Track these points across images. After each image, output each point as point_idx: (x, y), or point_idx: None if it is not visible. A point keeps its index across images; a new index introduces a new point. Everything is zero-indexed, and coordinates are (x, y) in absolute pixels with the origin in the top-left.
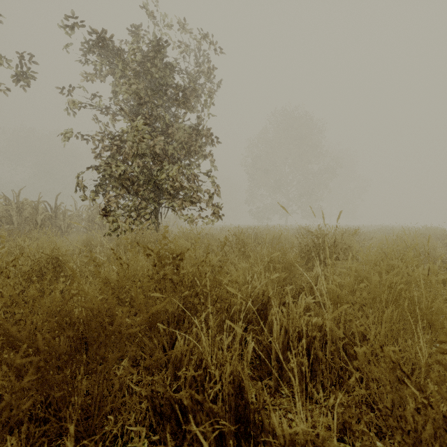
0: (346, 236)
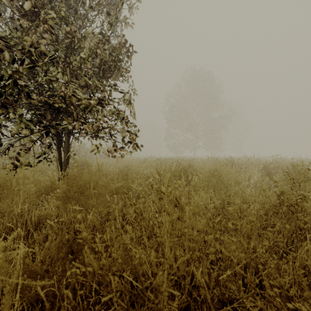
0: None
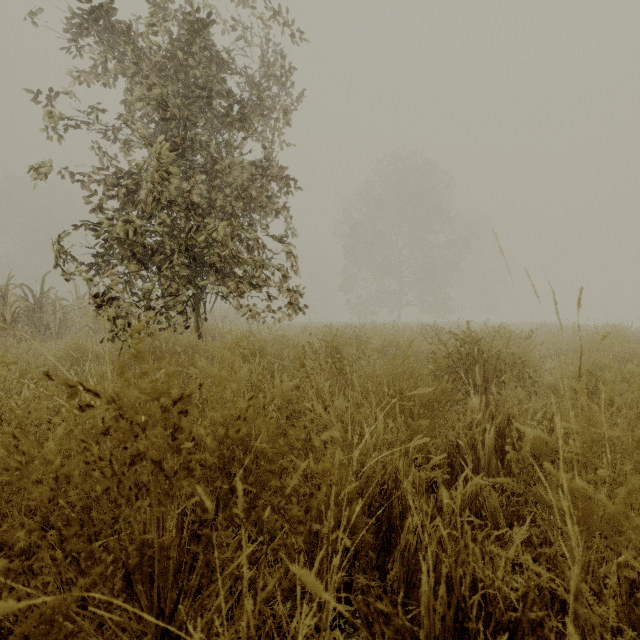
0: (512, 341)
